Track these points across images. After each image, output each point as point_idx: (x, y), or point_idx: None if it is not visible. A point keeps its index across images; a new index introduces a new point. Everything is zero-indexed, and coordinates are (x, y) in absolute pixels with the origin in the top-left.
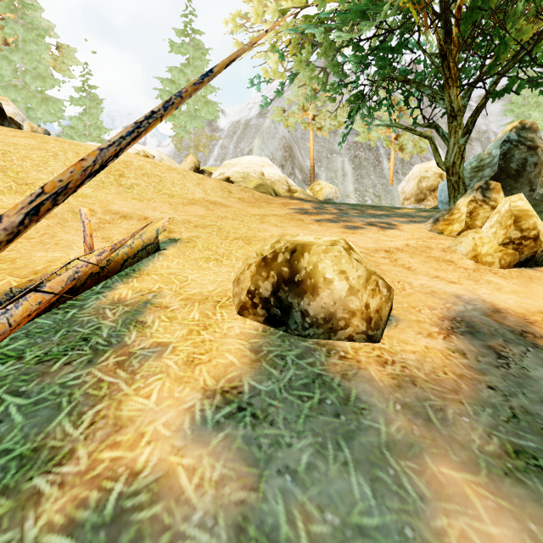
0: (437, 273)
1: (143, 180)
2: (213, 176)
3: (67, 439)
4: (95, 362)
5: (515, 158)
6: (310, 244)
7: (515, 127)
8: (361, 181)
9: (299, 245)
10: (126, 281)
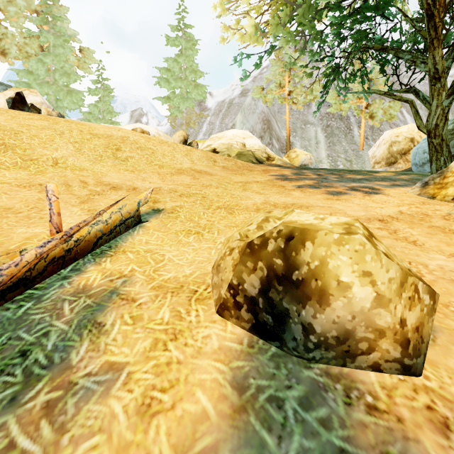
0: (452, 249)
1: (137, 153)
2: (201, 147)
3: None
4: (18, 402)
5: None
6: (314, 230)
7: None
8: (333, 148)
9: (298, 230)
10: (99, 261)
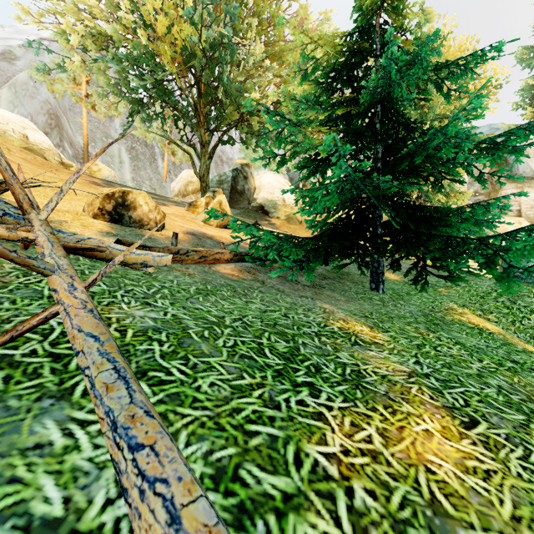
0: (186, 223)
1: None
2: None
3: None
4: None
5: (239, 181)
6: (132, 191)
7: (240, 162)
8: (138, 172)
9: (127, 190)
10: None
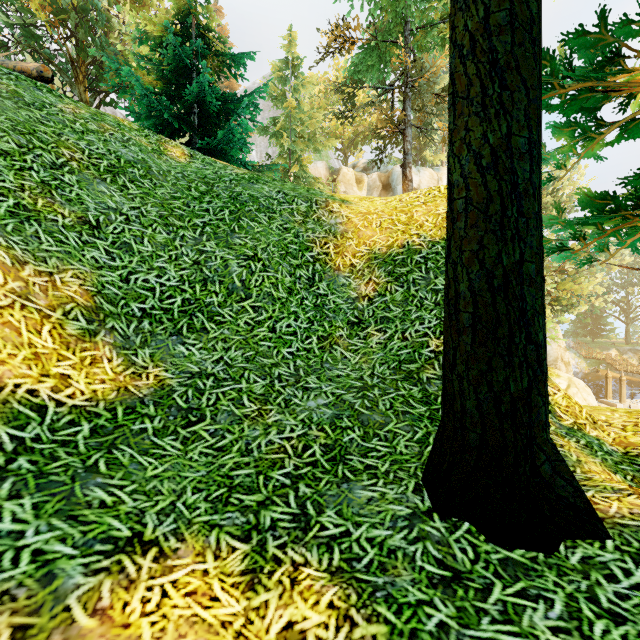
0: None
1: None
2: None
3: None
4: None
5: None
6: None
7: None
8: None
9: None
10: None
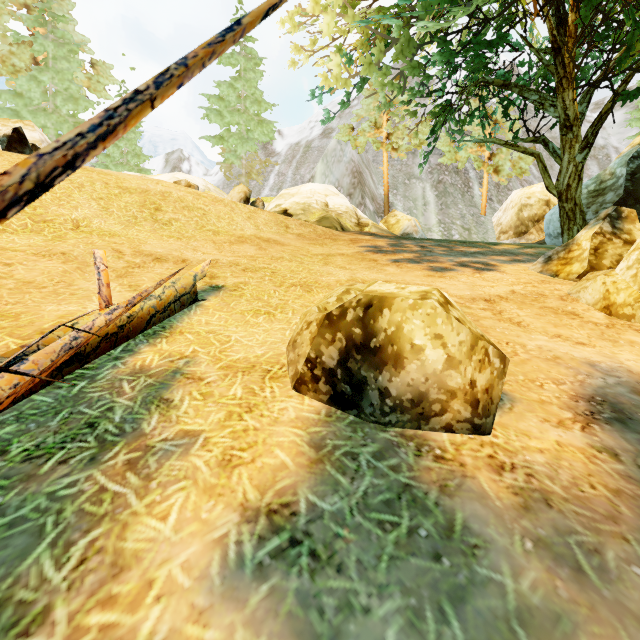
0: (558, 330)
1: (183, 214)
2: (268, 208)
3: (43, 589)
4: (99, 460)
5: None
6: (392, 297)
7: None
8: (446, 212)
9: (376, 298)
10: (153, 342)
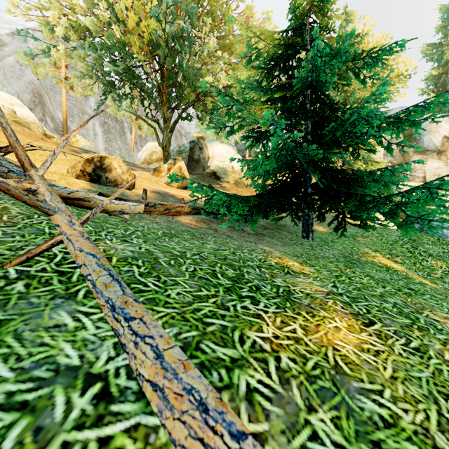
0: (152, 184)
1: None
2: None
3: None
4: None
5: (196, 151)
6: (108, 156)
7: (196, 136)
8: (110, 143)
9: (104, 156)
10: None
